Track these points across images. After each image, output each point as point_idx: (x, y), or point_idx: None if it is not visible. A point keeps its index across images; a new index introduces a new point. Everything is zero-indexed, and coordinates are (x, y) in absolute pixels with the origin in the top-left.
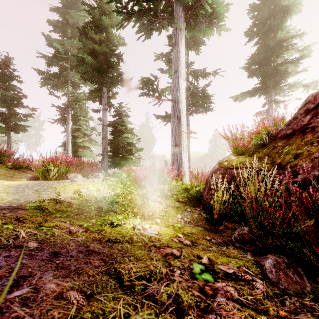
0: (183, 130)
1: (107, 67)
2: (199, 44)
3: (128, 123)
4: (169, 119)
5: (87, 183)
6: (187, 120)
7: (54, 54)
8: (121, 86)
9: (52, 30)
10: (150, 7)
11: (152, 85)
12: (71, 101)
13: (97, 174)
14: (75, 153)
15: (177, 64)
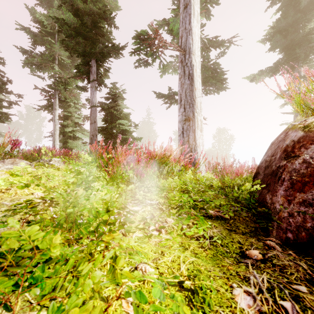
0: (197, 97)
1: (97, 35)
2: (211, 4)
3: (124, 107)
4: (173, 99)
5: (2, 173)
6: None
7: (37, 27)
8: (114, 58)
9: (38, 3)
10: None
11: (151, 46)
12: (56, 82)
13: (49, 159)
14: (64, 144)
15: None
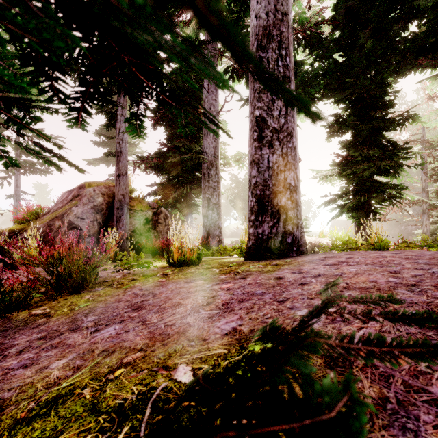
0: None
1: None
2: None
3: None
4: None
5: None
6: (17, 180)
7: None
8: None
9: None
10: None
11: None
12: None
13: None
14: None
15: None
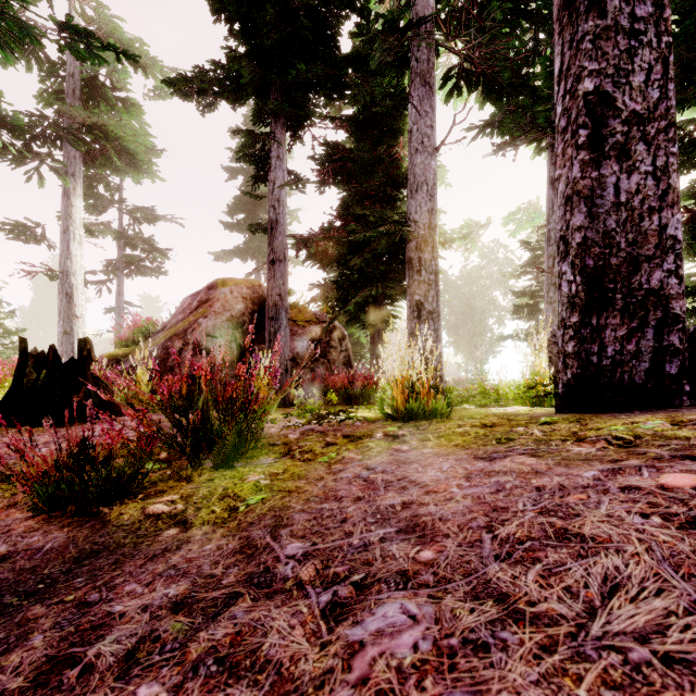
0: (78, 313)
1: None
2: None
3: None
4: None
5: None
6: (120, 286)
7: None
8: None
9: None
10: (13, 144)
11: (32, 233)
12: None
13: None
14: None
15: (67, 223)
